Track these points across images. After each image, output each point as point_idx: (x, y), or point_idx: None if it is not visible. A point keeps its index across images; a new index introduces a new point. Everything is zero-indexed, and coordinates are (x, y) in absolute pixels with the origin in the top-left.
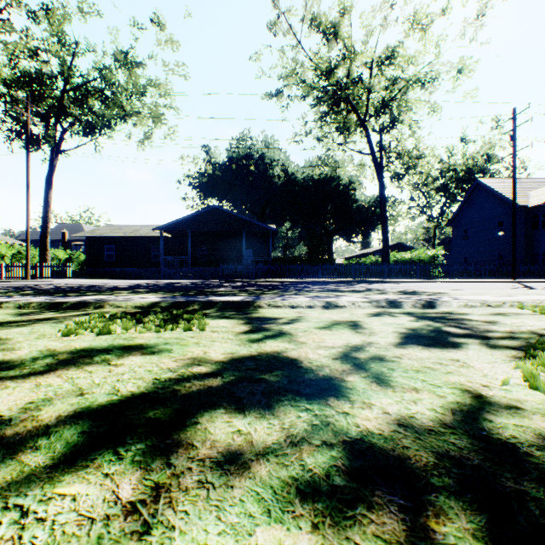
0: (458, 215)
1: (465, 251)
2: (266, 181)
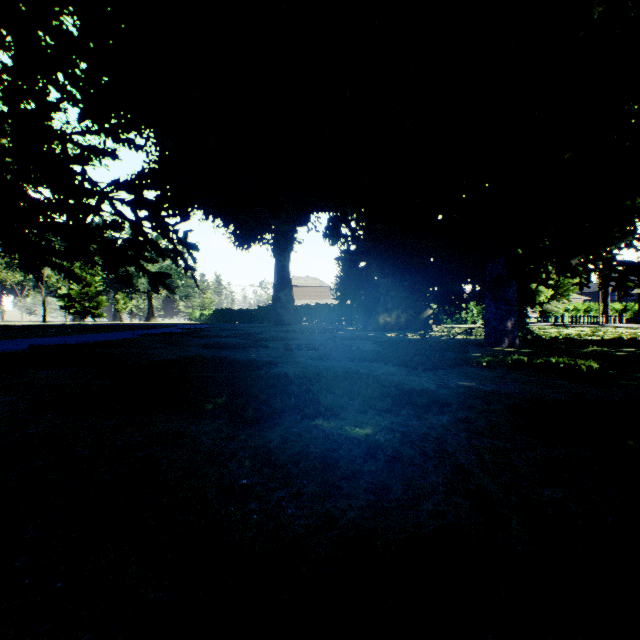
0: None
1: None
2: None
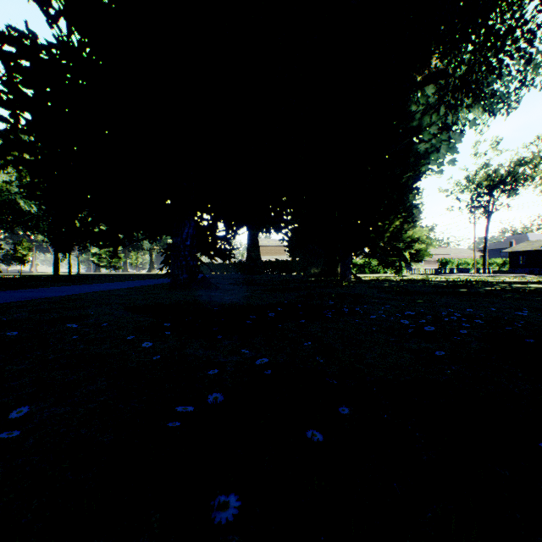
0: None
1: None
2: None
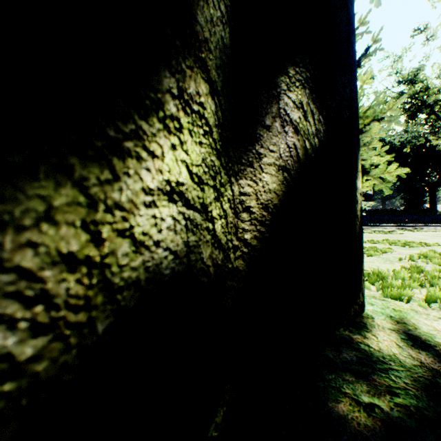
0: None
1: None
2: None
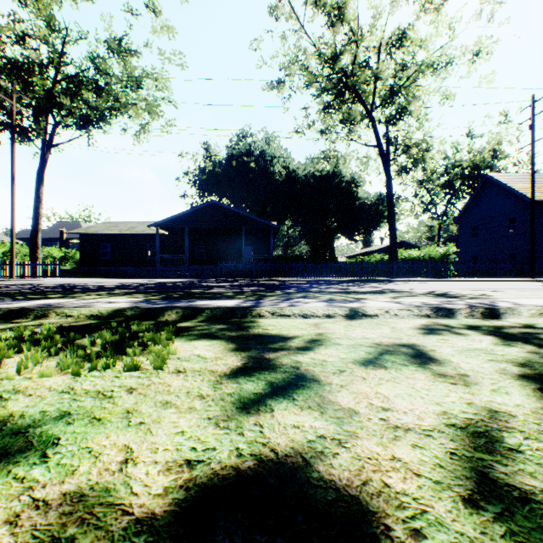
0: (466, 211)
1: (473, 249)
2: (266, 179)
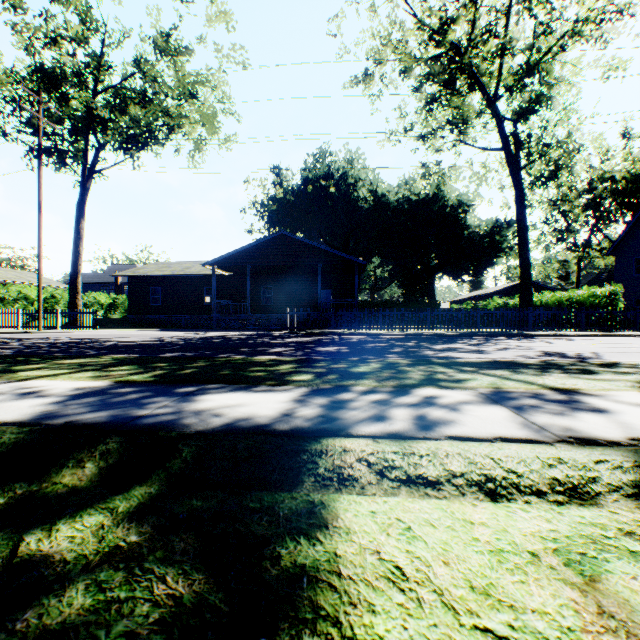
0: (626, 238)
1: (638, 290)
2: (349, 206)
